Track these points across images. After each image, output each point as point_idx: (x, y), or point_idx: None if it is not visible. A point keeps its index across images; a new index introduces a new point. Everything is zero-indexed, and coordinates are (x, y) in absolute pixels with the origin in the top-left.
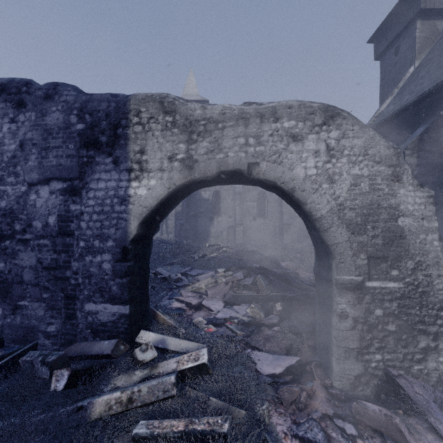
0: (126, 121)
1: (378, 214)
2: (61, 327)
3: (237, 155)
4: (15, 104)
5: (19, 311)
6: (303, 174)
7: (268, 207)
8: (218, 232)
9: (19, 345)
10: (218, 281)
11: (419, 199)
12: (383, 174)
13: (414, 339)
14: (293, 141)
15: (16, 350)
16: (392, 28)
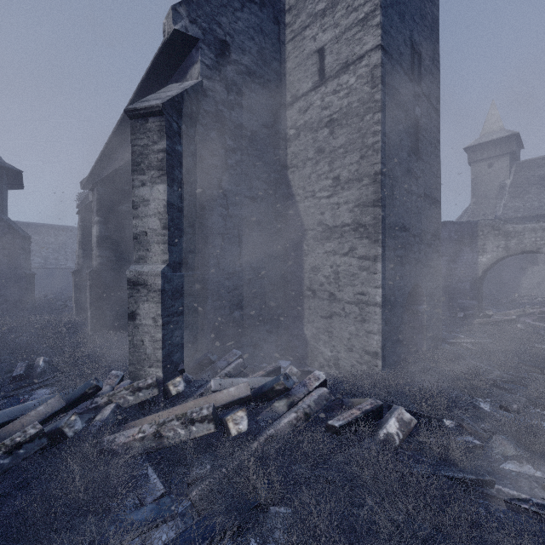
0: (476, 234)
1: None
2: (446, 308)
3: (530, 245)
4: None
5: None
6: None
7: None
8: (533, 283)
9: None
10: (525, 311)
11: None
12: None
13: None
14: None
15: None
16: None
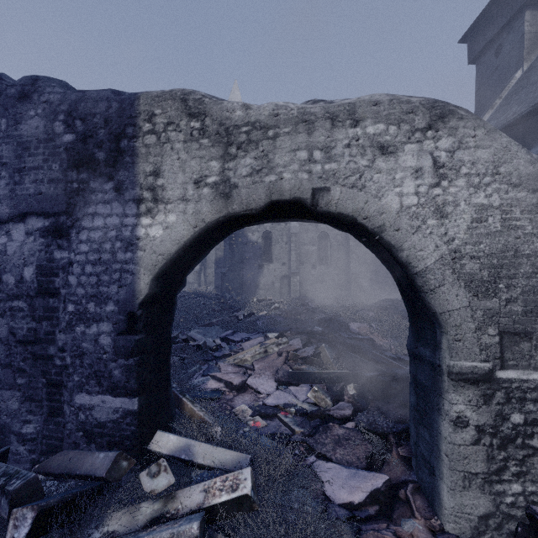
0: (133, 129)
1: (517, 266)
2: (42, 426)
3: (295, 176)
4: None
5: None
6: (397, 204)
7: (331, 252)
8: (269, 283)
9: None
10: (268, 350)
11: None
12: (524, 204)
13: None
14: (382, 154)
15: None
16: (492, 23)
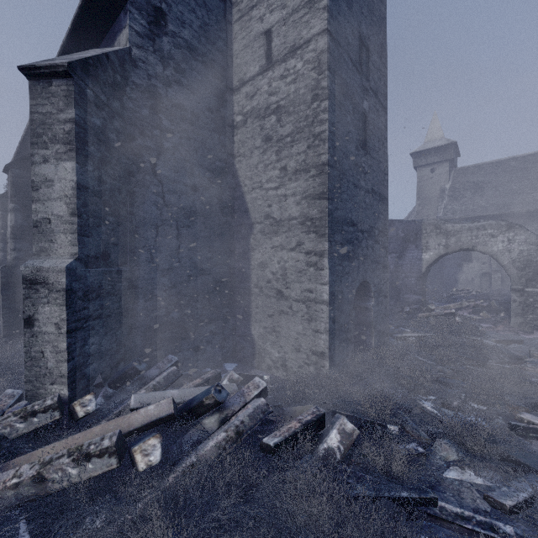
0: (420, 232)
1: (531, 264)
2: (394, 303)
3: (467, 243)
4: None
5: None
6: (496, 249)
7: None
8: (468, 279)
9: None
10: (462, 304)
11: None
12: (534, 249)
13: None
14: (492, 237)
15: None
16: None
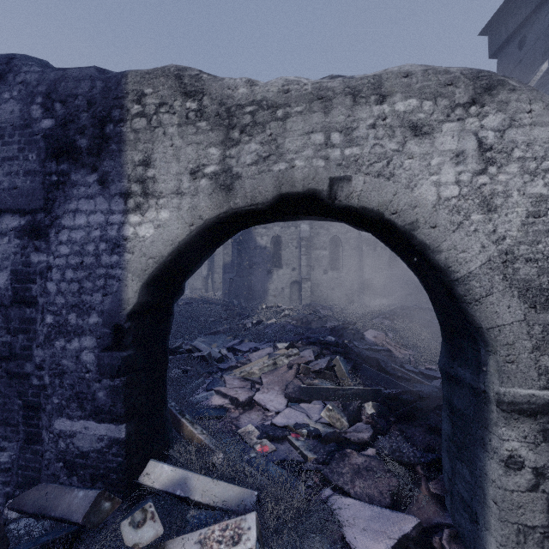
0: (120, 111)
1: None
2: (17, 455)
3: (309, 164)
4: None
5: None
6: (433, 195)
7: (343, 256)
8: (278, 289)
9: None
10: (278, 363)
11: None
12: None
13: None
14: (414, 136)
15: None
16: (516, 13)
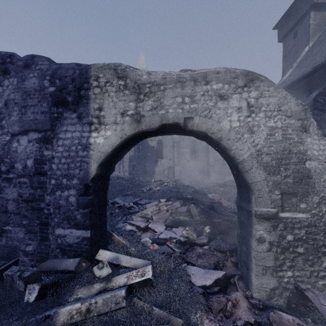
0: (87, 84)
1: (290, 159)
2: (37, 247)
3: (175, 111)
4: (1, 71)
5: (5, 234)
6: (228, 126)
7: (198, 152)
8: (161, 171)
9: (4, 261)
10: (161, 209)
11: (322, 146)
12: (294, 126)
13: (319, 259)
14: (221, 100)
15: (2, 265)
16: (292, 18)
